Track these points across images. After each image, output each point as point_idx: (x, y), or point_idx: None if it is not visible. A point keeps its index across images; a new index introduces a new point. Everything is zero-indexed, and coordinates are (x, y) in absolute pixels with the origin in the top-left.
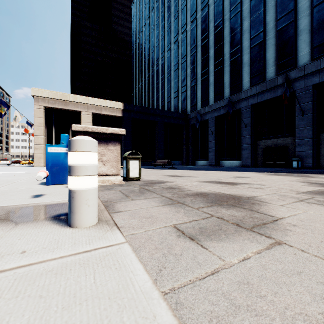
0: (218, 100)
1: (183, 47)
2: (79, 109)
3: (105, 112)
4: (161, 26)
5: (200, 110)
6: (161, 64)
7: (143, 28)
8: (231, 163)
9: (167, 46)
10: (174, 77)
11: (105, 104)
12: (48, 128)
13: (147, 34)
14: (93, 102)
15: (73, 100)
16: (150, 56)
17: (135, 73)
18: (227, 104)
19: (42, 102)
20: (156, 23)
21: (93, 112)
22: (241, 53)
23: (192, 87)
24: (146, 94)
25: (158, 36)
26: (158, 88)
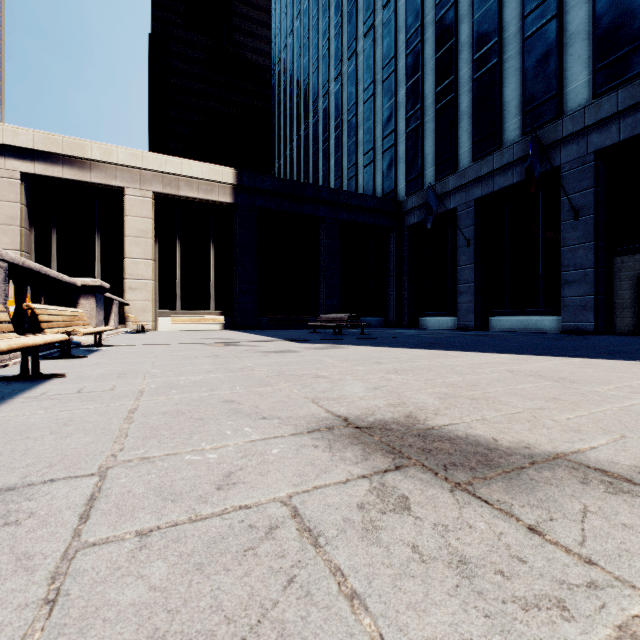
0: (485, 155)
1: (387, 40)
2: (119, 183)
3: (187, 192)
4: (334, 6)
5: (433, 186)
6: (334, 92)
7: (294, 22)
8: (522, 322)
9: (349, 47)
10: (366, 116)
11: (187, 171)
12: (37, 231)
13: (303, 34)
14: (157, 165)
15: (101, 158)
16: (309, 81)
17: (278, 126)
18: (514, 160)
19: (16, 161)
20: (323, 2)
21: (157, 191)
22: (560, 8)
23: (411, 132)
24: (301, 169)
25: (328, 31)
26: (328, 151)
